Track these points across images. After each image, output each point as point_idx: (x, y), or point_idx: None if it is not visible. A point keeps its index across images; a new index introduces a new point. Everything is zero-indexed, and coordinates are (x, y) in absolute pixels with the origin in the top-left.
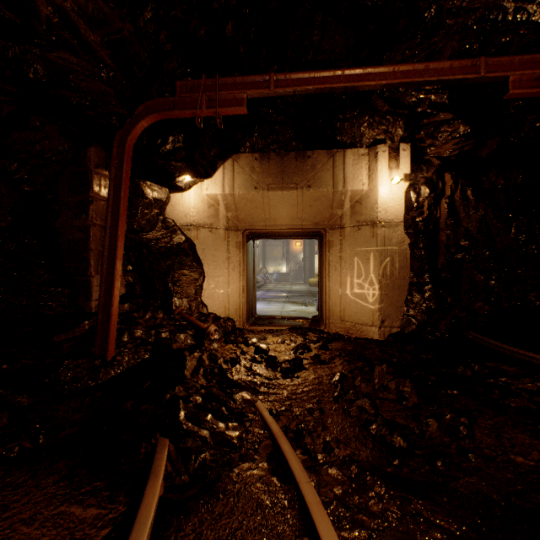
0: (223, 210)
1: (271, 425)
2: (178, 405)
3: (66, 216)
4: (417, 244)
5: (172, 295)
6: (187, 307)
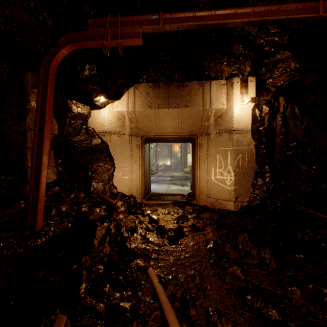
0: (127, 122)
1: (160, 296)
2: (80, 277)
3: (9, 123)
4: (260, 145)
5: (91, 180)
6: (102, 189)
